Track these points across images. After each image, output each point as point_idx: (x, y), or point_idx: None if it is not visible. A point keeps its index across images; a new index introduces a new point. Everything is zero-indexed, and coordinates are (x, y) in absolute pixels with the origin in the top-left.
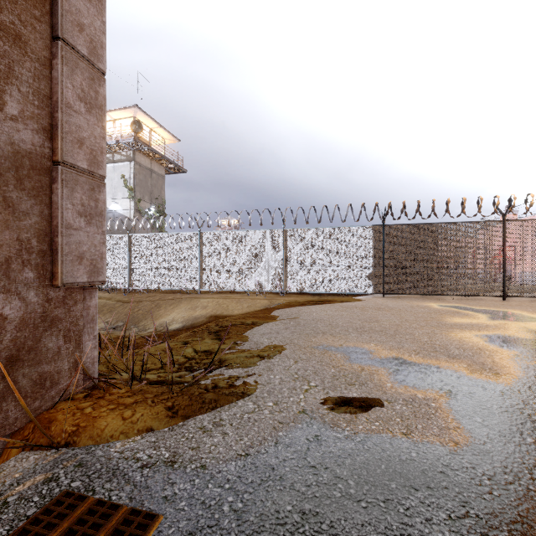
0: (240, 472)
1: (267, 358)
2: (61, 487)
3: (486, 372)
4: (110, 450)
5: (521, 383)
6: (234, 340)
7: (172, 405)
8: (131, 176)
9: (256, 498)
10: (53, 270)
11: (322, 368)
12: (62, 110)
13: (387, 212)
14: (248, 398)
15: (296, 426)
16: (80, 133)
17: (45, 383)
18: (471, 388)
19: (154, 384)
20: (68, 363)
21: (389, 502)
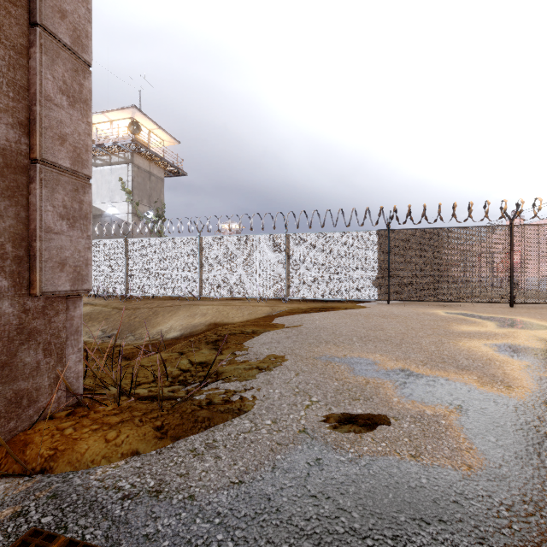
0: (232, 504)
1: (267, 370)
2: (30, 523)
3: (497, 385)
4: (89, 477)
5: (535, 397)
6: (233, 350)
7: (162, 425)
8: (129, 179)
9: (249, 536)
10: (30, 277)
11: (324, 381)
12: (41, 103)
13: (392, 216)
14: (244, 415)
15: (295, 448)
16: (62, 129)
17: (22, 402)
18: (482, 402)
19: (144, 400)
20: (48, 379)
21: (397, 539)
